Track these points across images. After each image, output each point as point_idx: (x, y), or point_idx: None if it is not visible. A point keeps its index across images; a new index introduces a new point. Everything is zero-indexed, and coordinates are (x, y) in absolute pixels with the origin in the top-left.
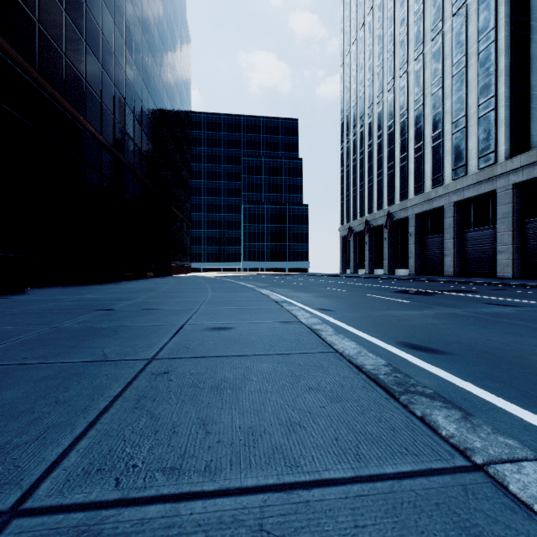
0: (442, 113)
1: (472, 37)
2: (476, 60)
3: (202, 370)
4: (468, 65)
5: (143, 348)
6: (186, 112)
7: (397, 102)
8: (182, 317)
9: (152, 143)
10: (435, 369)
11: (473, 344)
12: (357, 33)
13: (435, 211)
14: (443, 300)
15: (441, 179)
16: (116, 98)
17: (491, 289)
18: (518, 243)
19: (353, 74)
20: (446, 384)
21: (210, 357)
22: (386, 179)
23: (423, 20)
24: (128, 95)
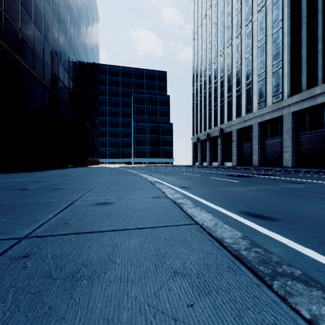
0: (252, 69)
1: (269, 25)
2: (271, 39)
3: (67, 250)
4: (267, 41)
5: (23, 225)
6: (96, 62)
7: (225, 62)
8: (77, 194)
9: (72, 80)
10: (276, 236)
11: (293, 211)
12: (202, 20)
13: (248, 127)
14: (258, 180)
15: (251, 108)
16: (45, 46)
17: (282, 173)
18: (295, 147)
19: (200, 45)
20: (293, 252)
21: (82, 234)
22: (219, 109)
23: (240, 14)
24: (54, 46)
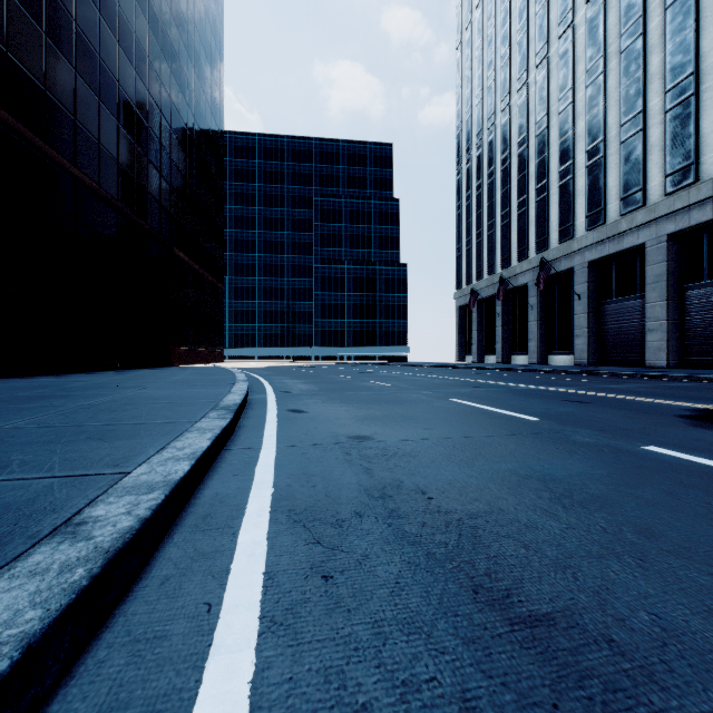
0: (643, 80)
1: None
2: None
3: None
4: None
5: None
6: (211, 104)
7: (553, 81)
8: None
9: (112, 117)
10: None
11: None
12: None
13: (626, 254)
14: None
15: (642, 195)
16: None
17: None
18: None
19: (477, 54)
20: None
21: None
22: (533, 211)
23: None
24: None
